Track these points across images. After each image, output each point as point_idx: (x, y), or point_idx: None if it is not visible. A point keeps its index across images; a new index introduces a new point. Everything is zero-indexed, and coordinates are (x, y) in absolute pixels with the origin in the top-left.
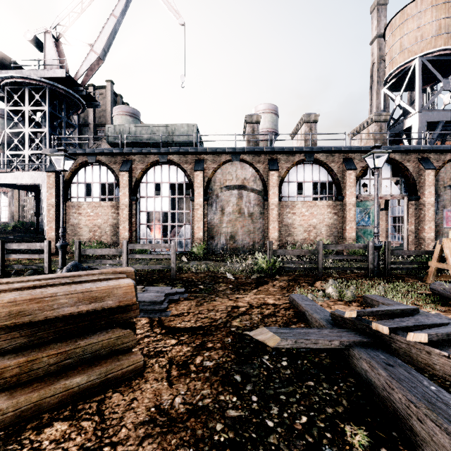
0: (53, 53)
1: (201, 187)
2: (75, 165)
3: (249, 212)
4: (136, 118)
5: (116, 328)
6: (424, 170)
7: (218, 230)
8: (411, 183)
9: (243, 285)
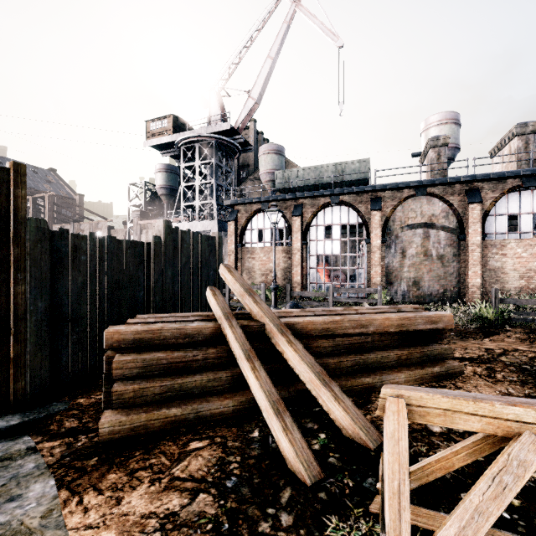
0: (216, 108)
1: (378, 228)
2: (250, 213)
3: (438, 254)
4: (281, 155)
5: (437, 344)
6: None
7: (397, 274)
8: None
9: (466, 333)
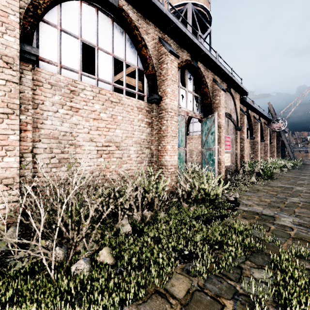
0: None
1: None
2: None
3: None
4: None
5: None
6: (220, 90)
7: None
8: (208, 102)
9: None
